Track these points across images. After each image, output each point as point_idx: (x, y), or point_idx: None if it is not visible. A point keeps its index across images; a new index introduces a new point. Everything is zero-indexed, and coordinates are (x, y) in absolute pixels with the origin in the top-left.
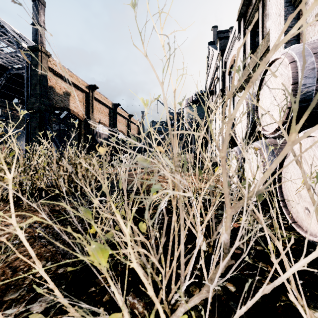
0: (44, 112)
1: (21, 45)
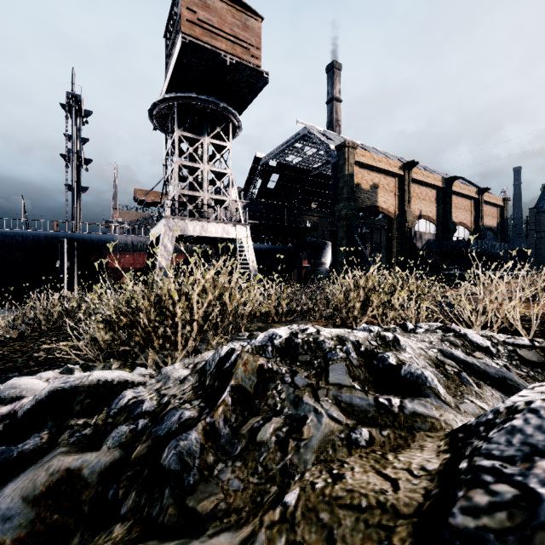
0: (351, 218)
1: (323, 143)
